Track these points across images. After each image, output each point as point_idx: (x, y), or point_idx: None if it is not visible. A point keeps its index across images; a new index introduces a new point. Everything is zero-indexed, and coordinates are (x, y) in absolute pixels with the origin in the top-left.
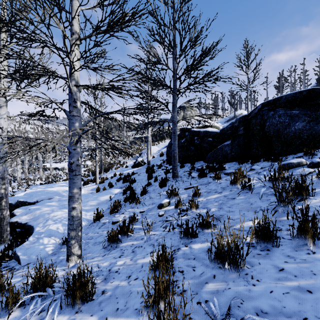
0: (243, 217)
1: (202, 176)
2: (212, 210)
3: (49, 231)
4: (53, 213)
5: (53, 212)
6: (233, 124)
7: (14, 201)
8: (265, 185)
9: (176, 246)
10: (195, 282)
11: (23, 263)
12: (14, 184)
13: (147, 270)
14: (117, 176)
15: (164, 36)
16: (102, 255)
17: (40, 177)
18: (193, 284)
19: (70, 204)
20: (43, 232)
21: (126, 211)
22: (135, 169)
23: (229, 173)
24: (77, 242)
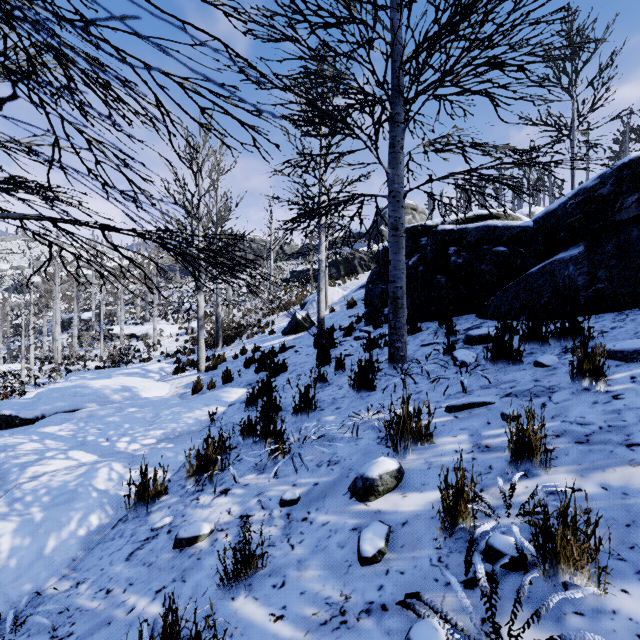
0: None
1: (500, 360)
2: None
3: None
4: (36, 464)
5: (41, 460)
6: (592, 191)
7: None
8: None
9: None
10: None
11: None
12: (49, 367)
13: None
14: (247, 354)
15: None
16: None
17: (100, 354)
18: None
19: None
20: None
21: (238, 482)
22: (289, 338)
23: (636, 354)
24: None
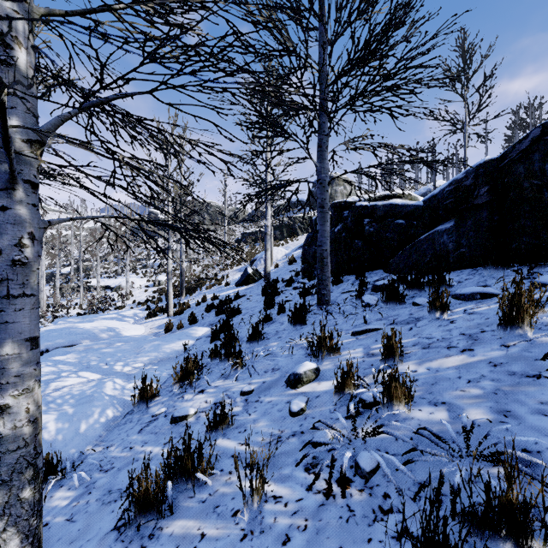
0: None
1: (391, 302)
2: (474, 419)
3: None
4: (56, 381)
5: (59, 378)
6: (460, 182)
7: None
8: None
9: None
10: None
11: None
12: None
13: None
14: (207, 302)
15: None
16: None
17: (79, 303)
18: None
19: None
20: None
21: (211, 385)
22: (242, 289)
23: (471, 296)
24: (15, 524)
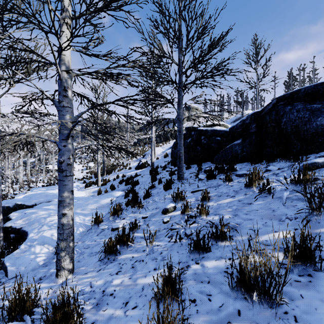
0: (266, 227)
1: (210, 178)
2: (226, 217)
3: (43, 238)
4: (49, 217)
5: (50, 216)
6: (244, 121)
7: (11, 204)
8: (287, 188)
9: (184, 262)
10: (212, 319)
11: (10, 276)
12: (16, 186)
13: (149, 295)
14: (119, 178)
15: (169, 26)
16: (97, 270)
17: (42, 179)
18: (210, 323)
19: (59, 210)
20: (36, 239)
21: (128, 216)
22: (138, 171)
23: (242, 175)
24: (68, 254)
